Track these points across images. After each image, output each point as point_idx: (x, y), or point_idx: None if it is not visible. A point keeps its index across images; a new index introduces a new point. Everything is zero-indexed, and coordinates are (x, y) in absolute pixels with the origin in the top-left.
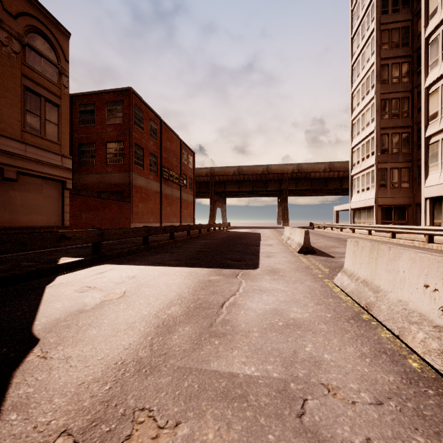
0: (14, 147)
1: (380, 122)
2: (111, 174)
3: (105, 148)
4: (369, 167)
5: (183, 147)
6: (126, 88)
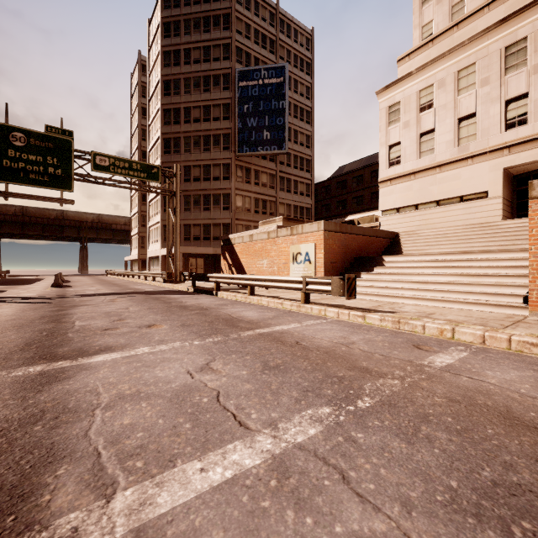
0: None
1: (141, 207)
2: None
3: None
4: (137, 234)
5: None
6: None
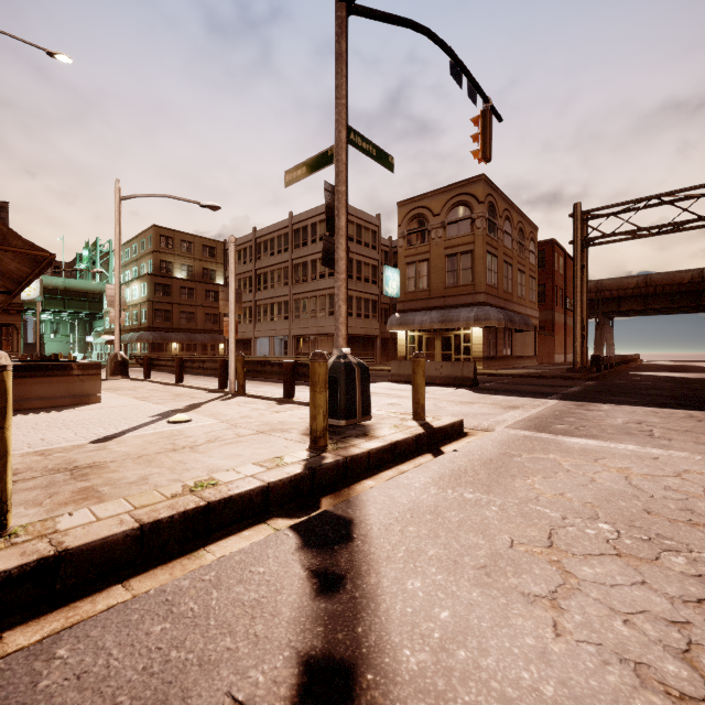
0: (528, 312)
1: None
2: None
3: None
4: None
5: None
6: (549, 240)
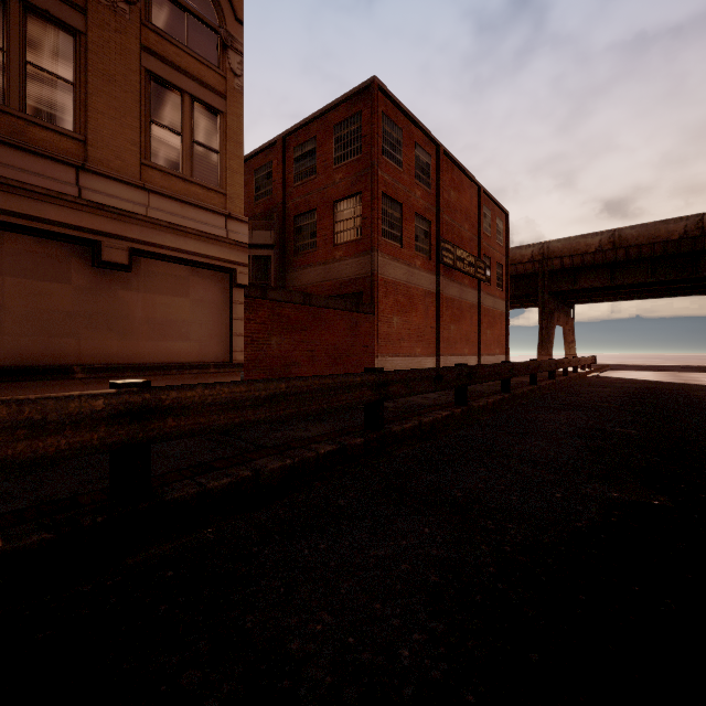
0: (123, 198)
1: None
2: (341, 262)
3: (331, 214)
4: None
5: (483, 202)
6: (365, 84)
